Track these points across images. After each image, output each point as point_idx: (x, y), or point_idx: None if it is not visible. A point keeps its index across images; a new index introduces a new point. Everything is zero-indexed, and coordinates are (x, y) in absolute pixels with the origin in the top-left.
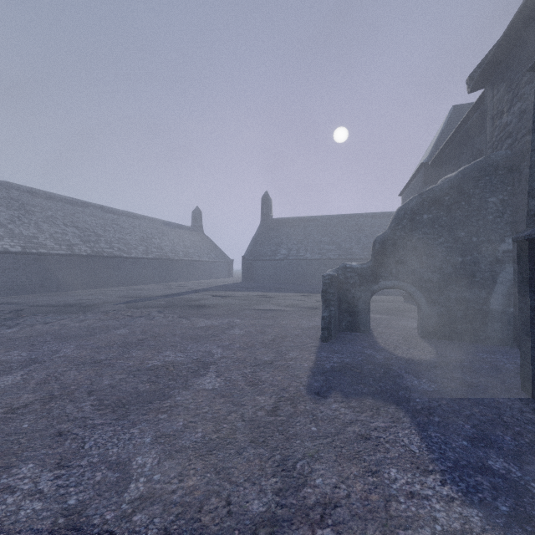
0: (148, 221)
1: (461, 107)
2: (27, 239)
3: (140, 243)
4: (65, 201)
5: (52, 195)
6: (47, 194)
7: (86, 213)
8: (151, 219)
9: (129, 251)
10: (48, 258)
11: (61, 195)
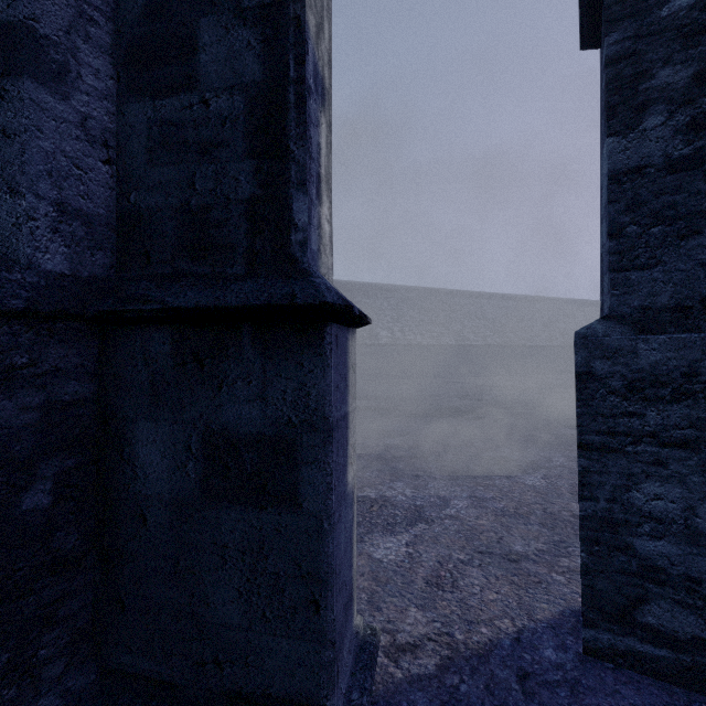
0: (548, 303)
1: None
2: (457, 334)
3: (543, 330)
4: (474, 295)
5: (464, 292)
6: (461, 292)
7: (490, 304)
8: (552, 299)
9: (532, 339)
10: (470, 349)
11: (470, 291)
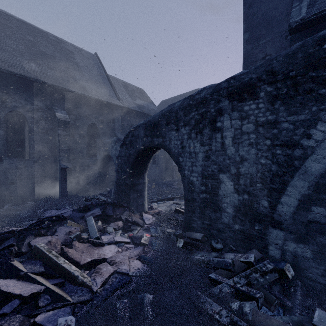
0: None
1: (163, 101)
2: None
3: None
4: None
5: None
6: None
7: None
8: None
9: None
10: None
11: None
